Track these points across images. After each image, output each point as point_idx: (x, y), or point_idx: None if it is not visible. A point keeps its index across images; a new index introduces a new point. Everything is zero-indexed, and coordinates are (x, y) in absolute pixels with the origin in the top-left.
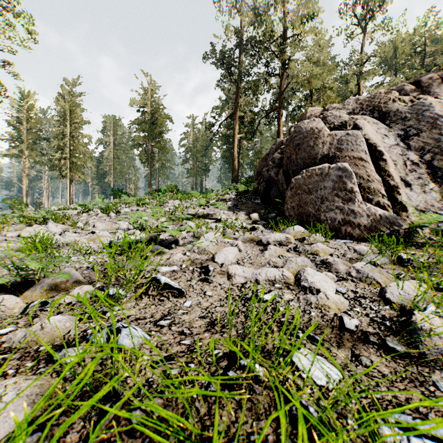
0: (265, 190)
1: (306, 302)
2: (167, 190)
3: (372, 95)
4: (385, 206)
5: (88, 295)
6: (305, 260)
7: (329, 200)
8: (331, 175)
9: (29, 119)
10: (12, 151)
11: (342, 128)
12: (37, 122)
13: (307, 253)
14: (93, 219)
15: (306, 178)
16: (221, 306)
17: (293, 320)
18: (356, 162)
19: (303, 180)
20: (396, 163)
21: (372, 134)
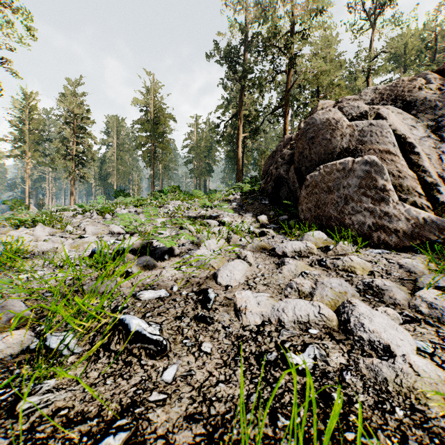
0: (273, 189)
1: (374, 377)
2: (170, 190)
3: (393, 84)
4: (423, 207)
5: (17, 349)
6: (343, 284)
7: (355, 200)
8: (357, 170)
9: (31, 119)
10: (15, 152)
11: (361, 119)
12: (40, 122)
13: (338, 269)
14: (85, 221)
15: (325, 174)
16: (227, 381)
17: (371, 440)
18: (382, 156)
19: (321, 177)
20: (430, 157)
21: (398, 125)
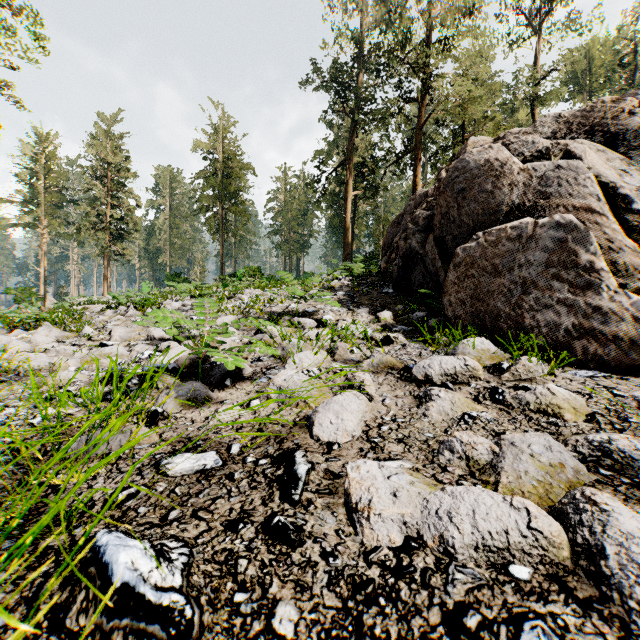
0: (401, 270)
1: None
2: (246, 273)
3: (587, 107)
4: None
5: None
6: (553, 446)
7: (539, 287)
8: (542, 238)
9: (48, 172)
10: (24, 219)
11: (540, 161)
12: (60, 176)
13: (529, 410)
14: (115, 319)
15: (488, 246)
16: None
17: None
18: (579, 216)
19: (480, 250)
20: None
21: (601, 168)
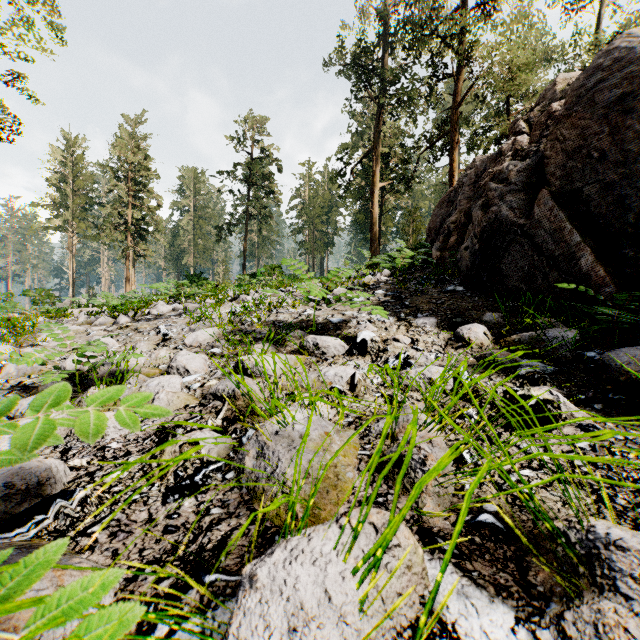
0: (478, 256)
1: None
2: (266, 272)
3: None
4: None
5: None
6: None
7: None
8: None
9: (76, 176)
10: (54, 223)
11: None
12: (88, 179)
13: None
14: None
15: None
16: None
17: None
18: None
19: None
20: None
21: None
